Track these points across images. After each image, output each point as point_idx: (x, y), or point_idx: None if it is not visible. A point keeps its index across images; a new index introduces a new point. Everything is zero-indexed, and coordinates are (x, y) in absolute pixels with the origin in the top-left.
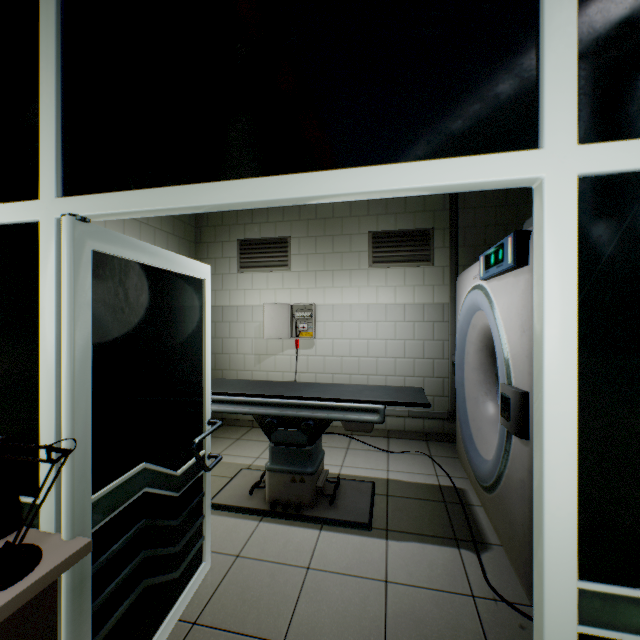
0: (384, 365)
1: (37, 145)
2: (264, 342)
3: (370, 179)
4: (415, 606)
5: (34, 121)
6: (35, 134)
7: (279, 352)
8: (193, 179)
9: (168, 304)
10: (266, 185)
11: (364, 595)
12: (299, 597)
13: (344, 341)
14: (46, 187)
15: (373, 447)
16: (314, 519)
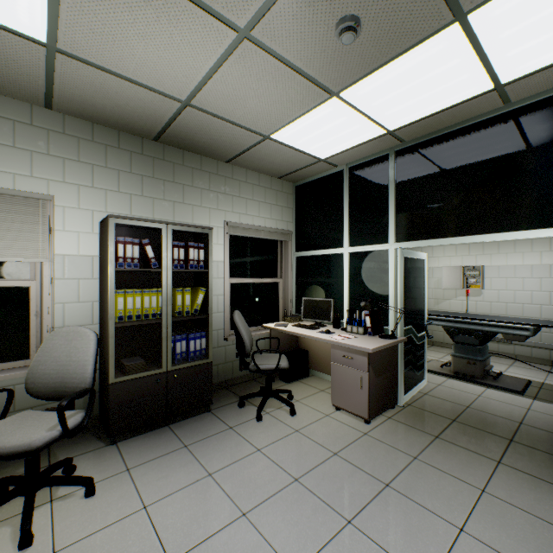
0: (547, 311)
1: (386, 228)
2: (441, 291)
3: (504, 236)
4: (545, 418)
5: (385, 221)
6: (385, 224)
7: (452, 298)
8: (440, 236)
9: (415, 271)
10: (466, 239)
11: (512, 408)
12: (474, 400)
13: (508, 292)
14: (391, 240)
15: (534, 368)
16: (482, 383)
